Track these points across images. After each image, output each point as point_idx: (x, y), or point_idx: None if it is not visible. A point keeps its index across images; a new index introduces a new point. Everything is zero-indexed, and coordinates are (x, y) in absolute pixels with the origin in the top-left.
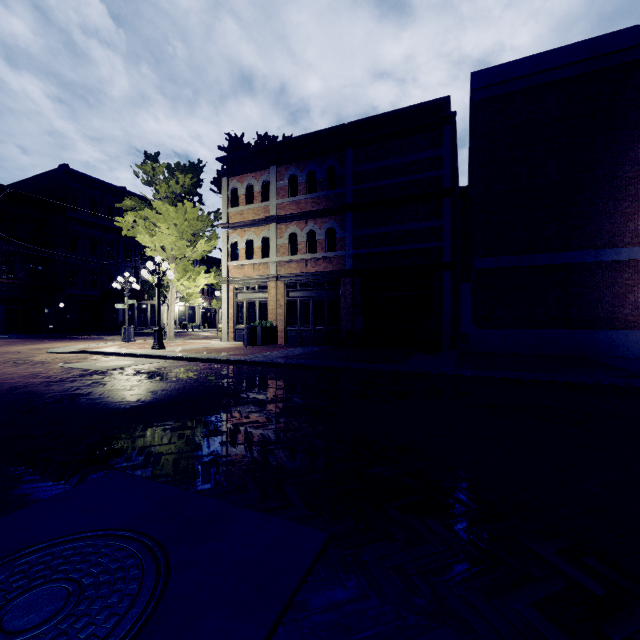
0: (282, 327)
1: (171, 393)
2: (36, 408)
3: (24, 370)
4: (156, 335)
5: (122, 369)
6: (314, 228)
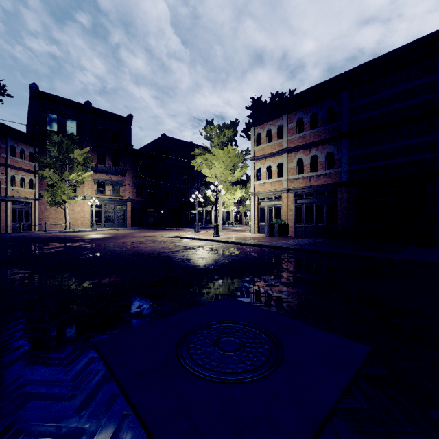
0: (292, 224)
1: (236, 262)
2: (175, 264)
3: (158, 245)
4: (215, 228)
5: (202, 247)
6: (316, 153)
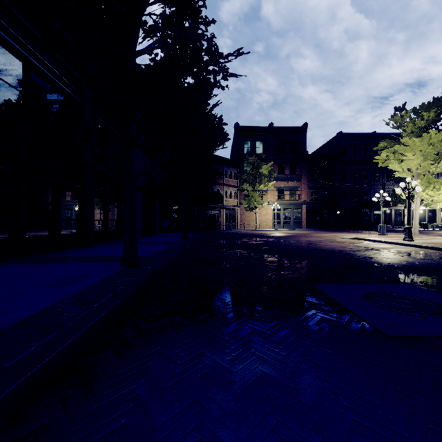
0: None
1: (429, 265)
2: (356, 259)
3: (337, 244)
4: (406, 231)
5: (387, 249)
6: None
